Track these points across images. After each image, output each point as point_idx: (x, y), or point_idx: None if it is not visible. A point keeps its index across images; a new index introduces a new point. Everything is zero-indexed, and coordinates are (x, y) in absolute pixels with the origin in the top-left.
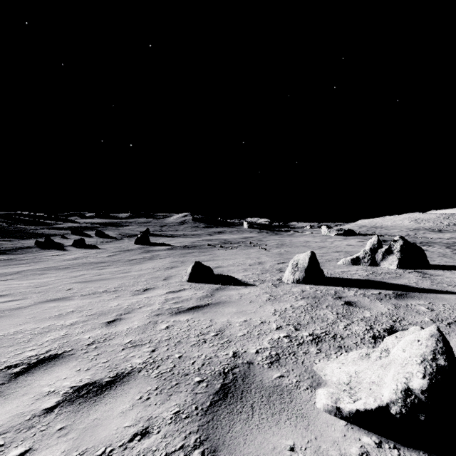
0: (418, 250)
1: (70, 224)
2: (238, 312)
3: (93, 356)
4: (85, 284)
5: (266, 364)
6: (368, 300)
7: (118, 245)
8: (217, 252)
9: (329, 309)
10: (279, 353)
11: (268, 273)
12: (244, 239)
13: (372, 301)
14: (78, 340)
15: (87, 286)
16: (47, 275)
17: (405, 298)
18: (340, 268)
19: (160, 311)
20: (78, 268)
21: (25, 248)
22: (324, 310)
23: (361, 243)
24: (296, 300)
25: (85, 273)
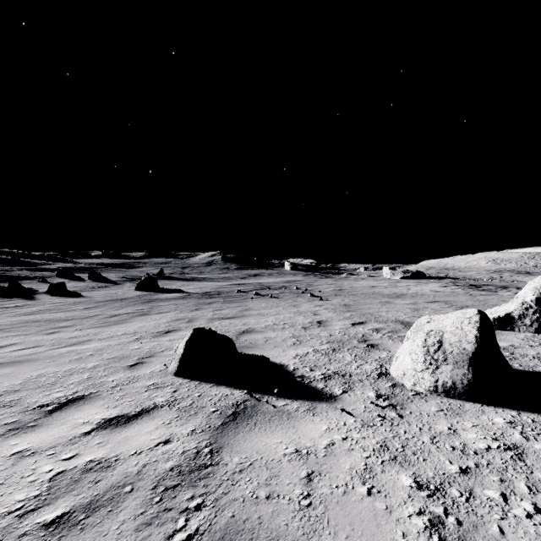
0: None
1: (62, 265)
2: None
3: None
4: None
5: None
6: None
7: (113, 292)
8: (250, 302)
9: None
10: None
11: (346, 349)
12: (287, 284)
13: None
14: None
15: None
16: None
17: None
18: None
19: None
20: (16, 332)
21: None
22: None
23: (448, 288)
24: None
25: (14, 343)
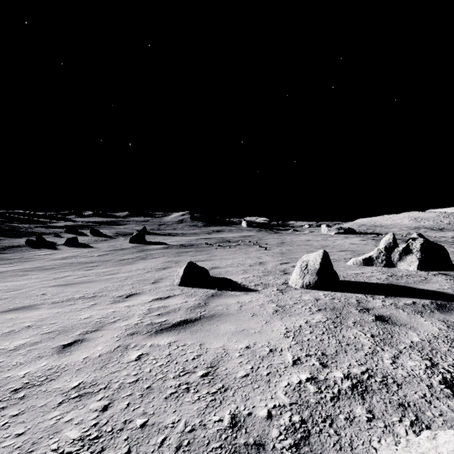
0: (440, 249)
1: (66, 223)
2: (237, 331)
3: (8, 419)
4: (63, 288)
5: (288, 449)
6: (404, 313)
7: (112, 244)
8: (215, 251)
9: (359, 328)
10: (306, 420)
11: (271, 275)
12: (242, 238)
13: (412, 316)
14: (5, 381)
15: (64, 290)
16: (28, 276)
17: (452, 312)
18: (352, 270)
19: (137, 327)
20: (64, 269)
21: (15, 247)
22: (352, 329)
23: (364, 242)
24: (311, 313)
25: (69, 275)
